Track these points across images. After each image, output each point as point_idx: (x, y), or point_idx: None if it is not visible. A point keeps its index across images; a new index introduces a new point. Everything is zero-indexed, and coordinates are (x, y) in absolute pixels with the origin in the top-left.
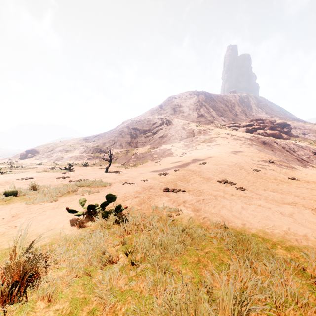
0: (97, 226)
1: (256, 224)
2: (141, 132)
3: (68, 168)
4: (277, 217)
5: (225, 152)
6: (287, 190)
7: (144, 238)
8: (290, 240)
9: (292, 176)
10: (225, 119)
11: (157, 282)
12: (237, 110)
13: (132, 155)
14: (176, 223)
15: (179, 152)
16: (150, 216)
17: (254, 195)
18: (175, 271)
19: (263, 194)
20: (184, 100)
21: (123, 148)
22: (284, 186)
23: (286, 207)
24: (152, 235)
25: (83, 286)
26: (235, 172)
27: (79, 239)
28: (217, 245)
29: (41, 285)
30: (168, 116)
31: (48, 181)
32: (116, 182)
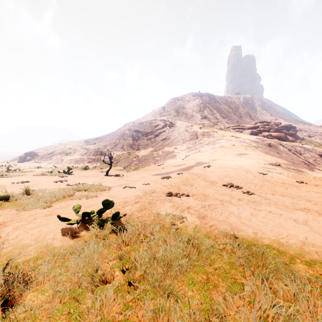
0: (92, 236)
1: (269, 233)
2: (143, 134)
3: (67, 171)
4: (291, 225)
5: (230, 155)
6: (297, 195)
7: (144, 251)
8: (309, 253)
9: (300, 179)
10: (229, 121)
11: (158, 310)
12: (241, 112)
13: (134, 158)
14: (180, 233)
15: (183, 155)
16: (152, 223)
17: (262, 200)
18: (180, 293)
19: (272, 199)
20: (187, 102)
21: (124, 151)
22: (293, 190)
23: (299, 213)
24: (153, 248)
25: (67, 315)
26: (240, 175)
27: (68, 253)
28: (227, 259)
29: (15, 314)
30: (171, 118)
31: (44, 185)
32: (116, 186)
